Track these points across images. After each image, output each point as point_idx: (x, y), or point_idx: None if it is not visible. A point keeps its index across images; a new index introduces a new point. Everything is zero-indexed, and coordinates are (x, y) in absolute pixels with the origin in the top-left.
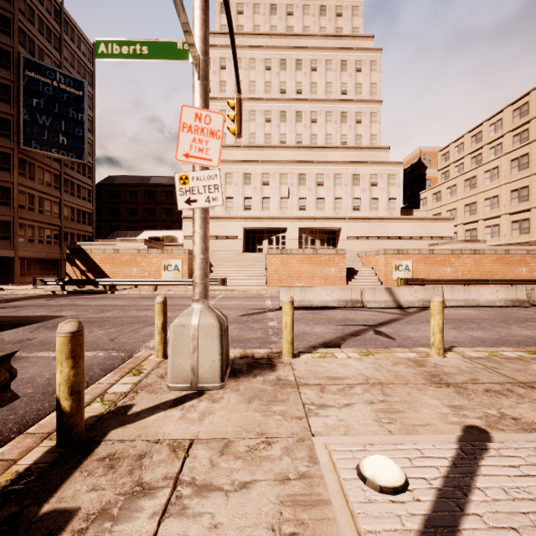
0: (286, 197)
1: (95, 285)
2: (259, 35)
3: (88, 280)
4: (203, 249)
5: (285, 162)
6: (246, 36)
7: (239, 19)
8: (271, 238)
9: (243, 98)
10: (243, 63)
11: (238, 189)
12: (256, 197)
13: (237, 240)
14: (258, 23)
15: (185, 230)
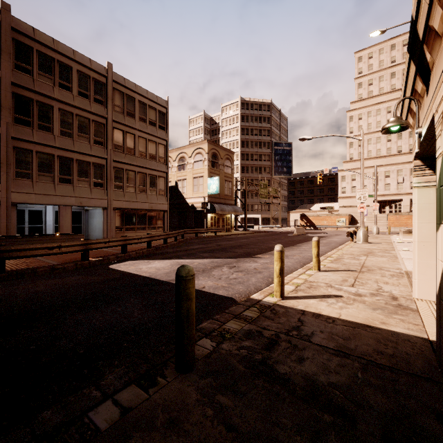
0: (401, 182)
1: (315, 227)
2: (382, 94)
3: (312, 225)
4: (376, 219)
5: (400, 164)
6: (374, 97)
7: (369, 88)
8: (391, 205)
9: (372, 132)
10: (372, 113)
11: (369, 181)
12: (381, 184)
13: (369, 207)
14: (382, 86)
15: (339, 203)
